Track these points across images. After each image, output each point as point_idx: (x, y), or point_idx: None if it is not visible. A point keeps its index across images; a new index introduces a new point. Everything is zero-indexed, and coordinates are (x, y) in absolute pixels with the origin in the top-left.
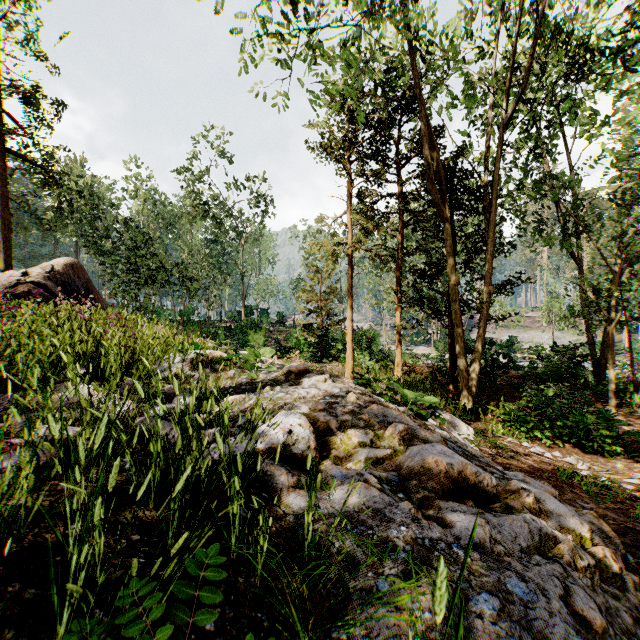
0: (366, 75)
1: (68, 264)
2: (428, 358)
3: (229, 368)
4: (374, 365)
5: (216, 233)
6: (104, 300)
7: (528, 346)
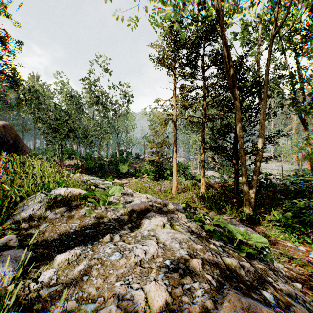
0: (186, 9)
1: (1, 125)
2: (215, 178)
3: (83, 205)
4: (188, 183)
5: (104, 112)
6: (28, 147)
7: (265, 170)
